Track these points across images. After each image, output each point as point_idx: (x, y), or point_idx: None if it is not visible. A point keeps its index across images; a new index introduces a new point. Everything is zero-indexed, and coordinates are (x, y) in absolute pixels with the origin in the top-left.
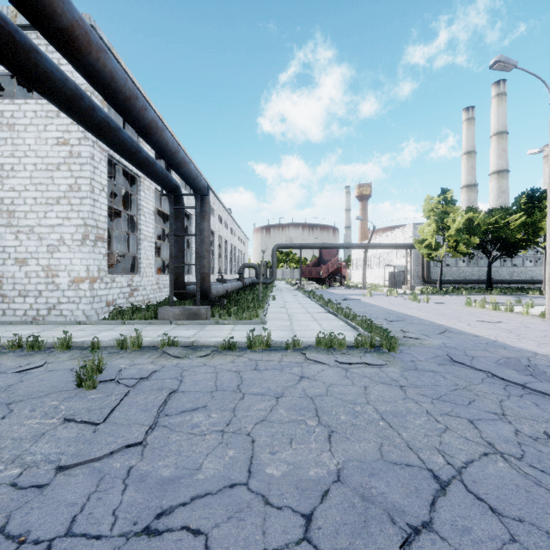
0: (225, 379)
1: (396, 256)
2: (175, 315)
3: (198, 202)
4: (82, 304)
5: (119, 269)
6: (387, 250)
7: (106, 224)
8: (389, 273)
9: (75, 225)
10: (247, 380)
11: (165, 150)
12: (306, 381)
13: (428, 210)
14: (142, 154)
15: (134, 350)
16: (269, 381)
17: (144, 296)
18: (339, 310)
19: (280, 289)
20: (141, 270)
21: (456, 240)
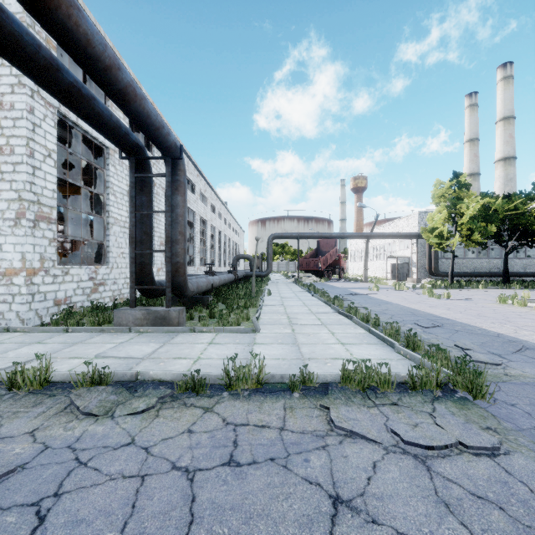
0: (152, 511)
1: (399, 247)
2: (136, 320)
3: (168, 167)
4: (16, 304)
5: (92, 260)
6: (388, 241)
7: (55, 201)
8: (391, 265)
9: (6, 199)
10: (203, 517)
11: (89, 57)
12: (351, 529)
13: (438, 196)
14: (63, 75)
15: (32, 390)
16: (258, 528)
17: (115, 291)
18: (352, 311)
19: (276, 282)
20: (109, 260)
21: (471, 228)
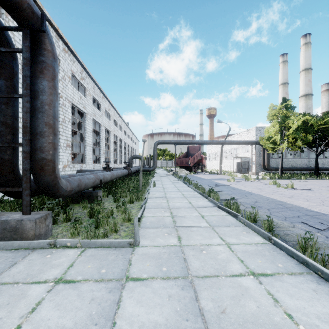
0: None
1: (241, 151)
2: None
3: (26, 41)
4: None
5: None
6: (234, 147)
7: None
8: (237, 163)
9: None
10: None
11: None
12: None
13: (271, 115)
14: None
15: None
16: None
17: None
18: (232, 206)
19: (160, 174)
20: None
21: (295, 137)
